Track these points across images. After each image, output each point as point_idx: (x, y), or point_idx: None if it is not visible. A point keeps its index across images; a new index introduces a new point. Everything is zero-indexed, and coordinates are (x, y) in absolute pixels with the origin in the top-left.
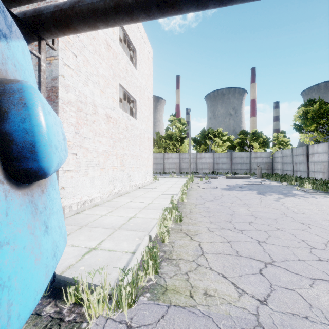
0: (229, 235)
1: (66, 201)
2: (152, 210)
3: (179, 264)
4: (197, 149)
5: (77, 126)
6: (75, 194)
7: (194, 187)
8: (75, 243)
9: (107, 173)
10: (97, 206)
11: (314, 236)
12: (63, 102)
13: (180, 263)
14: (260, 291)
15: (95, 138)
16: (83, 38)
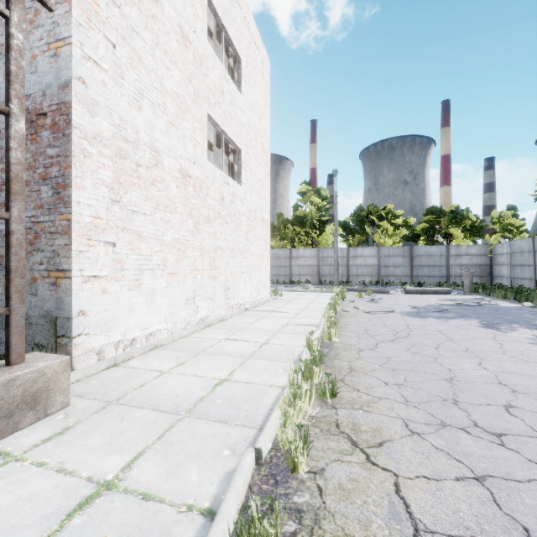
0: (469, 452)
1: (90, 340)
2: (267, 362)
3: None
4: (347, 242)
5: (116, 188)
6: (111, 325)
7: (348, 311)
8: (70, 460)
9: (183, 283)
10: (160, 348)
11: None
12: (83, 135)
13: None
14: None
15: (157, 214)
16: (130, 13)
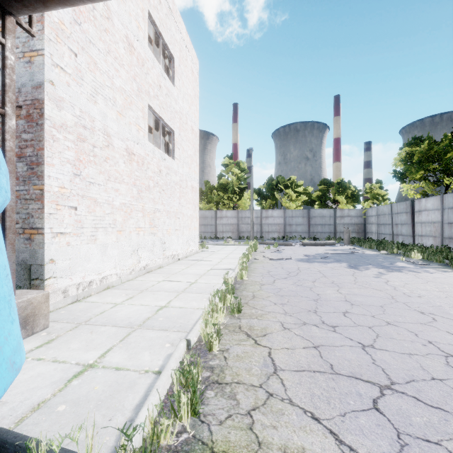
0: (315, 335)
1: (58, 282)
2: (195, 294)
3: (235, 395)
4: (261, 205)
5: (77, 165)
6: (74, 270)
7: (258, 259)
8: (60, 356)
9: (129, 238)
10: (112, 288)
11: (445, 334)
12: (52, 125)
13: (237, 392)
14: (383, 449)
15: (109, 184)
16: (88, 29)
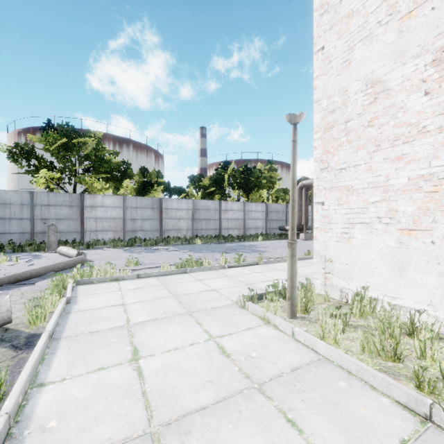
0: None
1: None
2: None
3: None
4: None
5: None
6: None
7: None
8: None
9: None
10: None
11: None
12: None
13: None
14: None
15: None
16: None
